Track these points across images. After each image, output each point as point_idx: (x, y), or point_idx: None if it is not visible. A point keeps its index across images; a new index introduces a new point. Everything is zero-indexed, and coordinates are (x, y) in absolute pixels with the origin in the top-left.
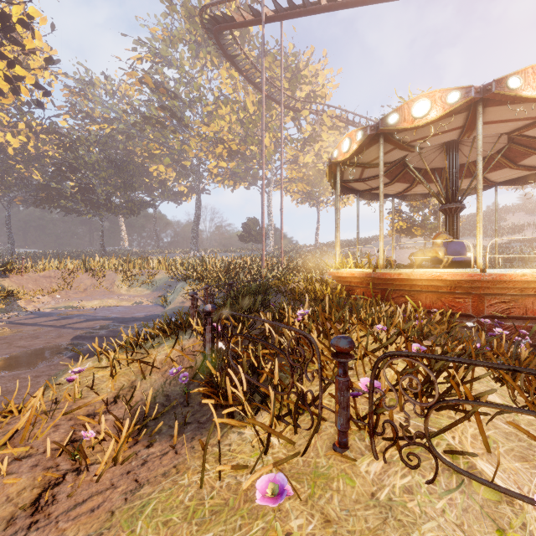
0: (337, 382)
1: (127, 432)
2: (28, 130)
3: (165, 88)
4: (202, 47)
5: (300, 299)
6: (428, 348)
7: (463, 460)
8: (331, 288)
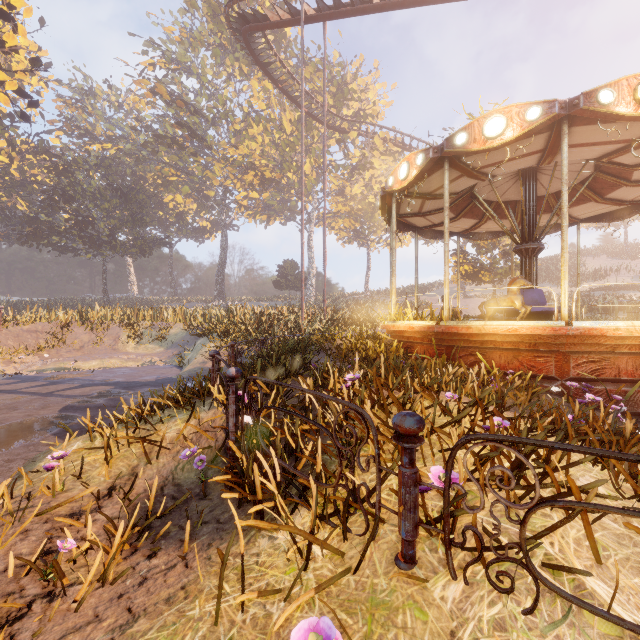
0: (400, 474)
1: (122, 538)
2: (10, 149)
3: (183, 101)
4: (228, 52)
5: (347, 358)
6: (511, 423)
7: (567, 576)
8: (385, 345)
